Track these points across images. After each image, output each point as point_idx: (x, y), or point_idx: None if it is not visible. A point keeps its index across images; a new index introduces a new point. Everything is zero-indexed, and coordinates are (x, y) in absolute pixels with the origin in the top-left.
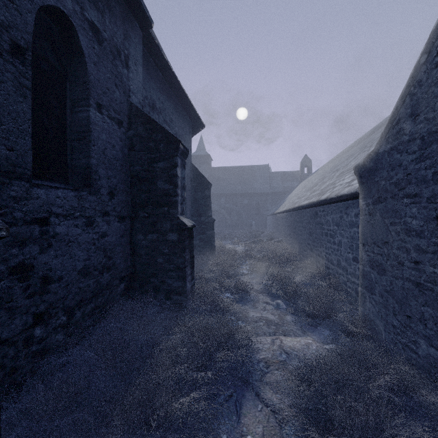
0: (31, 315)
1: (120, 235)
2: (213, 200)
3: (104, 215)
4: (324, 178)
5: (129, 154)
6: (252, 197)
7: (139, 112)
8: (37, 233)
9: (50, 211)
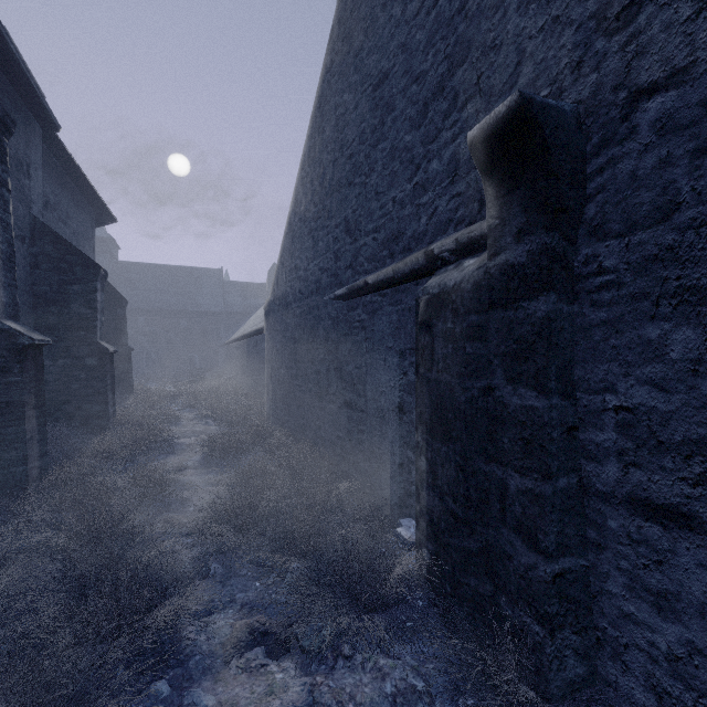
0: None
1: None
2: None
3: None
4: None
5: (32, 272)
6: (194, 317)
7: (48, 229)
8: None
9: None
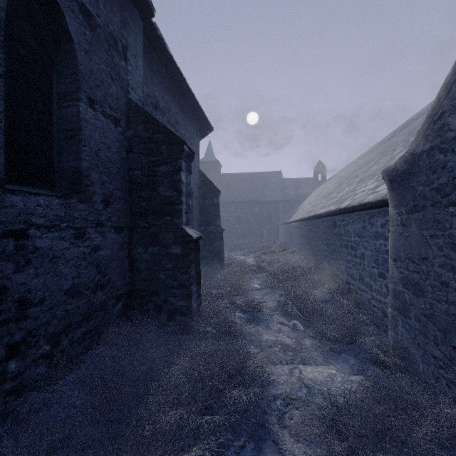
0: (3, 346)
1: (116, 248)
2: (222, 209)
3: (97, 226)
4: (342, 185)
5: (128, 157)
6: (263, 205)
7: (139, 110)
8: (11, 248)
9: (29, 222)
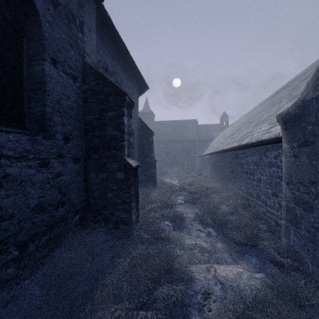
0: None
1: (74, 174)
2: (155, 146)
3: (59, 157)
4: (241, 128)
5: (83, 105)
6: (184, 143)
7: (92, 69)
8: None
9: (1, 154)
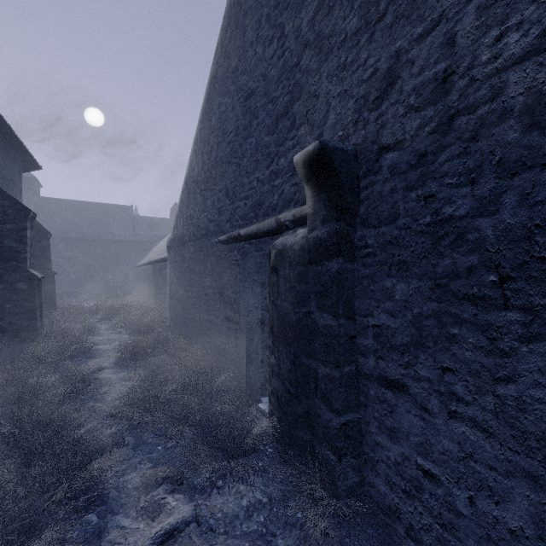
0: None
1: None
2: None
3: None
4: None
5: None
6: (108, 245)
7: None
8: None
9: None
